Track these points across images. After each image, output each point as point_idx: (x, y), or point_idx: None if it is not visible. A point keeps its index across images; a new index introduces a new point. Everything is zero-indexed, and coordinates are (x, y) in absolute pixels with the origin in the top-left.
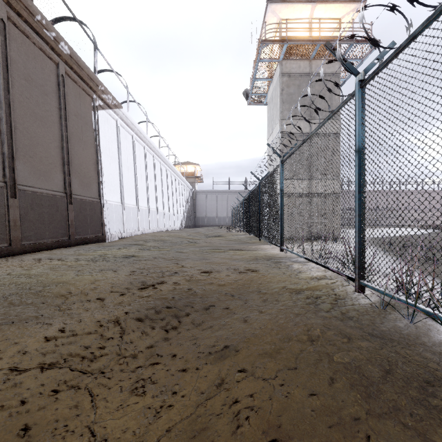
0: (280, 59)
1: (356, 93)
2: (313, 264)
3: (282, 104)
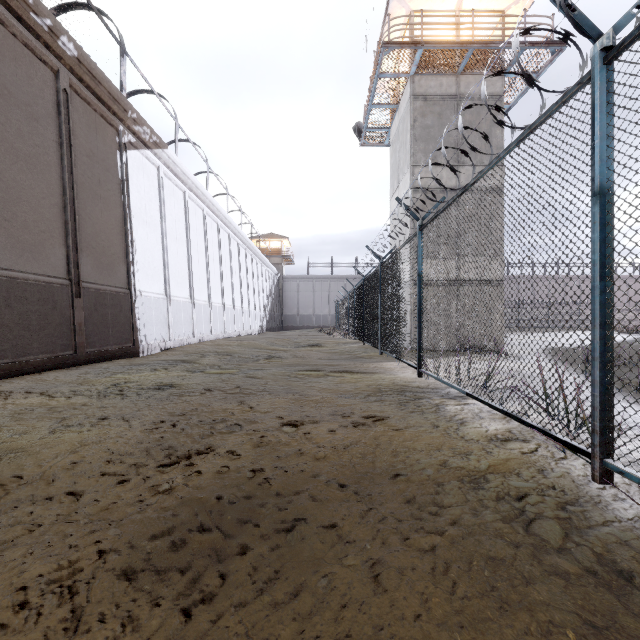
0: (411, 73)
1: (593, 76)
2: (480, 403)
3: (415, 143)
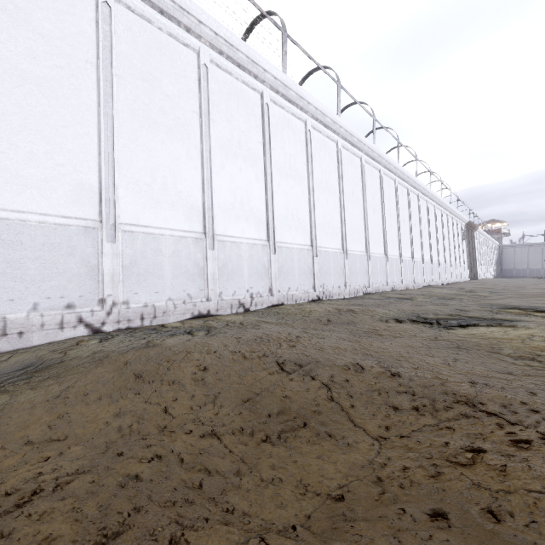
0: None
1: None
2: None
3: None
